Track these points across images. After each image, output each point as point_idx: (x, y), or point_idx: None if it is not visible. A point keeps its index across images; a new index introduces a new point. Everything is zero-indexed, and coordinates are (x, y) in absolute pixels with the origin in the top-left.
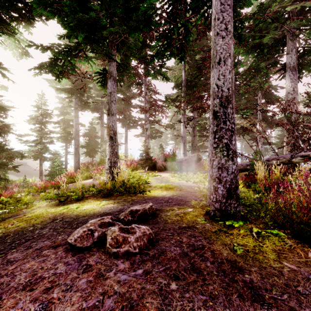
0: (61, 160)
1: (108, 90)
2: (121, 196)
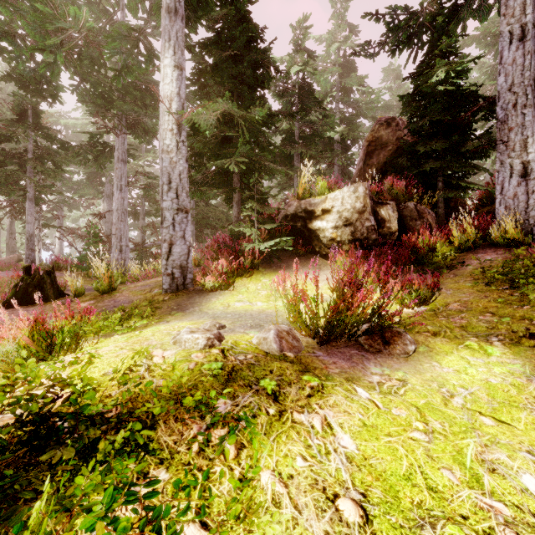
0: None
1: None
2: None
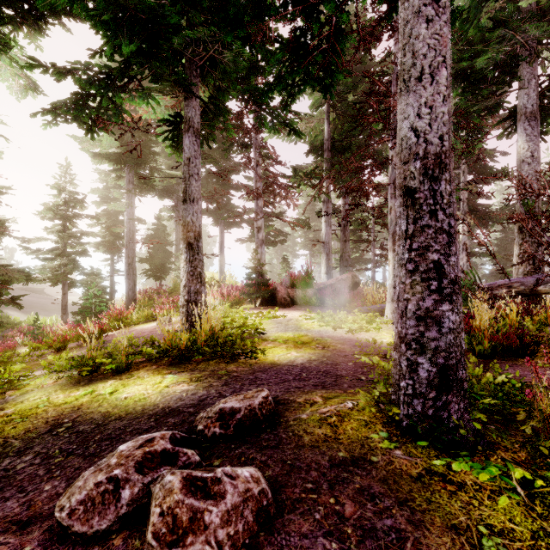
0: (103, 285)
1: (184, 154)
2: (207, 361)
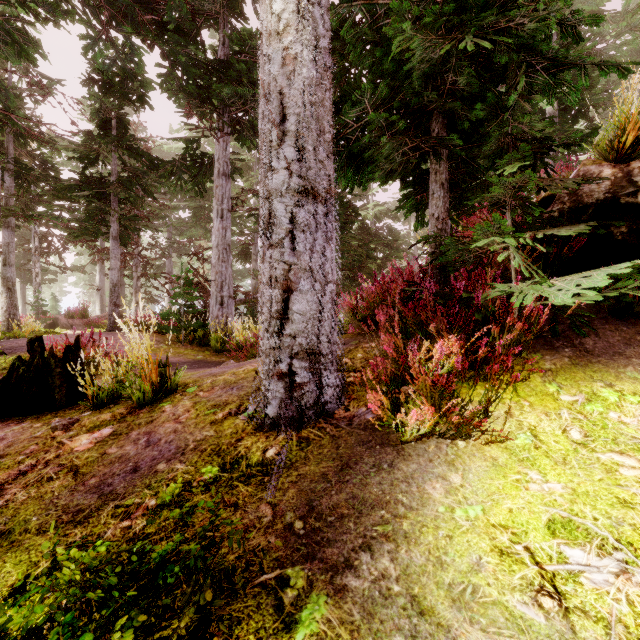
0: None
1: (5, 240)
2: None
